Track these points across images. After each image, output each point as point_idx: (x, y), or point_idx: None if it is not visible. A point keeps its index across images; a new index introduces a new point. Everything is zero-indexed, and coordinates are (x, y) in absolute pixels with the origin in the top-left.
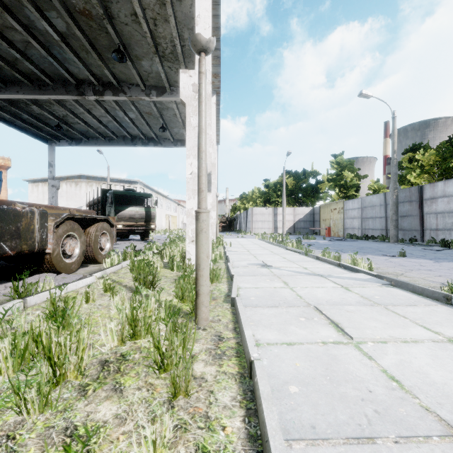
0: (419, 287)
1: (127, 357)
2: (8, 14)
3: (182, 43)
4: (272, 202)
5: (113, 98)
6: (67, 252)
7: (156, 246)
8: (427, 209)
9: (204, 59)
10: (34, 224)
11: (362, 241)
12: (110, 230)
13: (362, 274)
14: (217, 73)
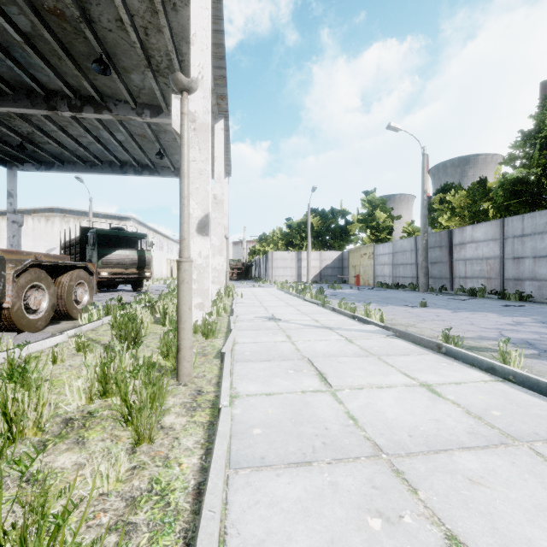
0: (418, 336)
1: (94, 414)
2: None
3: (181, 58)
4: (295, 245)
5: (95, 115)
6: (31, 306)
7: (148, 298)
8: (456, 256)
9: (187, 99)
10: None
11: (391, 291)
12: (89, 279)
13: (371, 326)
14: (224, 95)
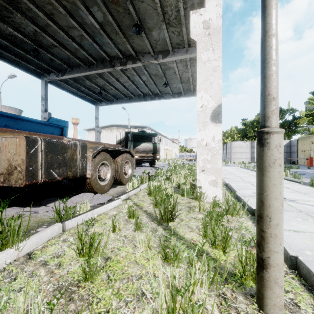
0: None
1: None
2: (70, 17)
3: (185, 6)
4: (249, 137)
5: (132, 65)
6: (102, 176)
7: (163, 172)
8: None
9: None
10: (76, 155)
11: None
12: (131, 159)
13: None
14: None
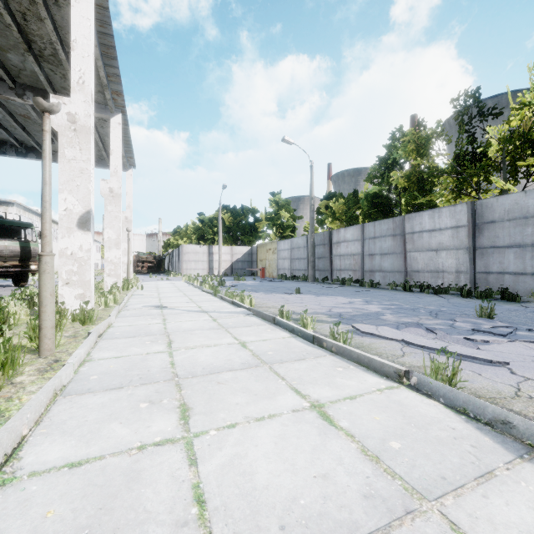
0: (264, 313)
1: None
2: None
3: (68, 49)
4: (206, 240)
5: None
6: None
7: (29, 292)
8: (334, 252)
9: (49, 119)
10: None
11: (287, 281)
12: None
13: (240, 309)
14: (120, 92)
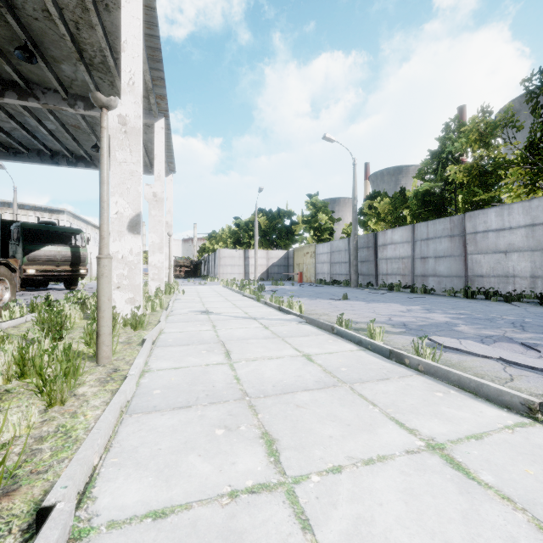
0: (320, 322)
1: (11, 391)
2: None
3: (116, 55)
4: (242, 244)
5: (19, 102)
6: None
7: (81, 296)
8: (380, 255)
9: (106, 115)
10: None
11: (327, 287)
12: (11, 276)
13: (290, 316)
14: (163, 95)
